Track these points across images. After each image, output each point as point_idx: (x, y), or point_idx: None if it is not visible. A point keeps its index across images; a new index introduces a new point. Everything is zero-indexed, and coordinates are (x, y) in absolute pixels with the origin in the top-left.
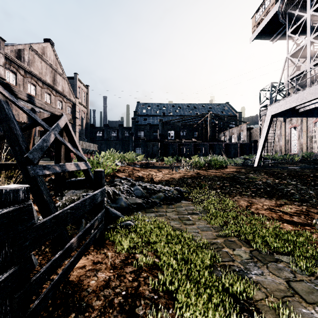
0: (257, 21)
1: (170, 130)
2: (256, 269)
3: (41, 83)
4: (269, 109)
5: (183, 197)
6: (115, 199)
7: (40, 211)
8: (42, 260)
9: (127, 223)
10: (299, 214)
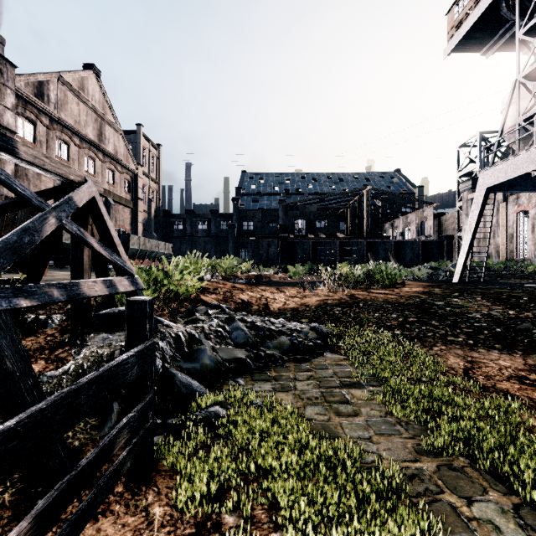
0: (458, 17)
1: (298, 219)
2: None
3: (78, 139)
4: (482, 177)
5: (327, 344)
6: (191, 351)
7: None
8: None
9: (212, 412)
10: None
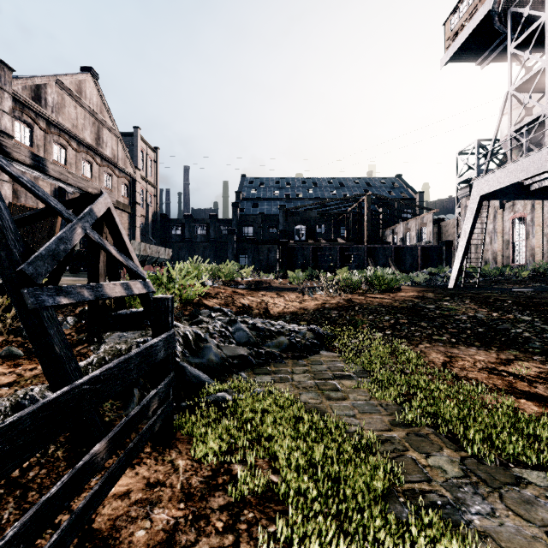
0: (454, 29)
1: (298, 225)
2: (479, 502)
3: (76, 143)
4: (476, 185)
5: (323, 343)
6: (197, 349)
7: (47, 377)
8: (46, 478)
9: (220, 396)
10: (546, 381)
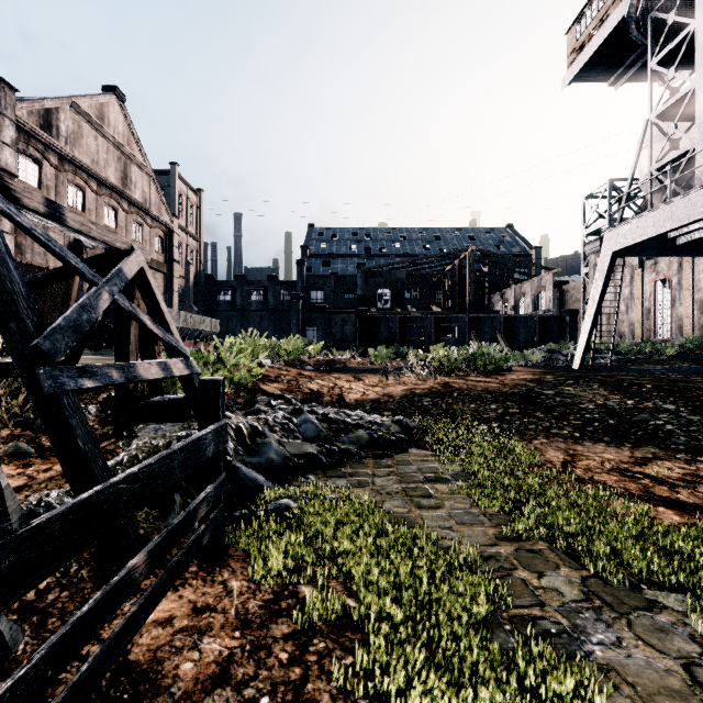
0: (580, 39)
1: (381, 288)
2: (602, 630)
3: (96, 183)
4: (607, 239)
5: (413, 439)
6: (254, 445)
7: (69, 478)
8: (69, 602)
9: (282, 504)
10: (691, 484)
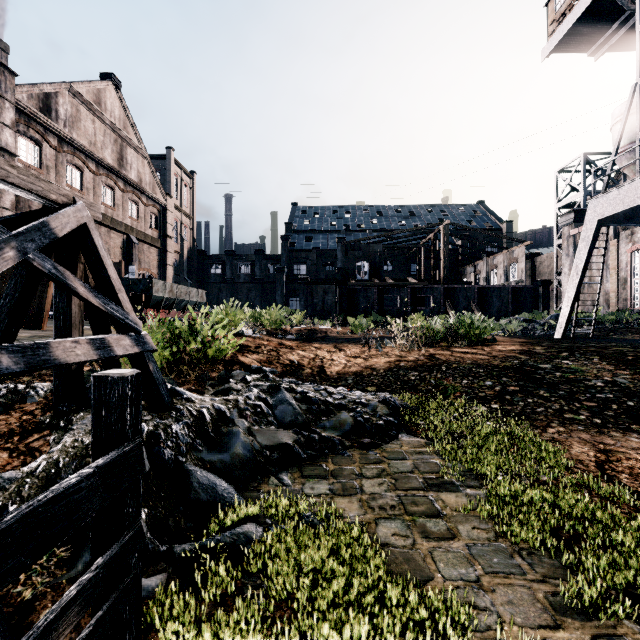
0: (560, 9)
1: (360, 261)
2: None
3: (94, 164)
4: (592, 207)
5: (402, 421)
6: (218, 435)
7: None
8: None
9: (241, 534)
10: None
